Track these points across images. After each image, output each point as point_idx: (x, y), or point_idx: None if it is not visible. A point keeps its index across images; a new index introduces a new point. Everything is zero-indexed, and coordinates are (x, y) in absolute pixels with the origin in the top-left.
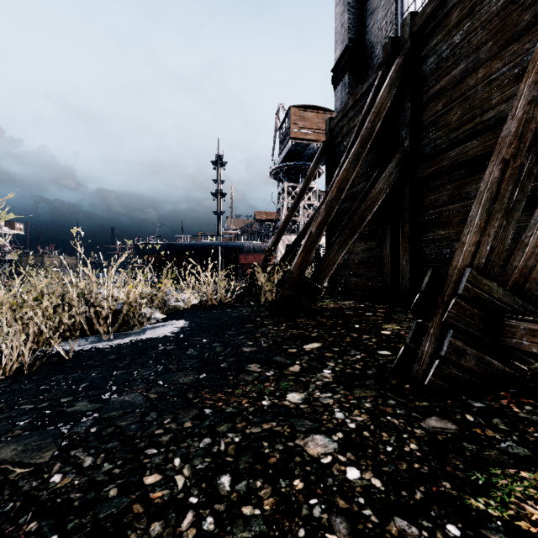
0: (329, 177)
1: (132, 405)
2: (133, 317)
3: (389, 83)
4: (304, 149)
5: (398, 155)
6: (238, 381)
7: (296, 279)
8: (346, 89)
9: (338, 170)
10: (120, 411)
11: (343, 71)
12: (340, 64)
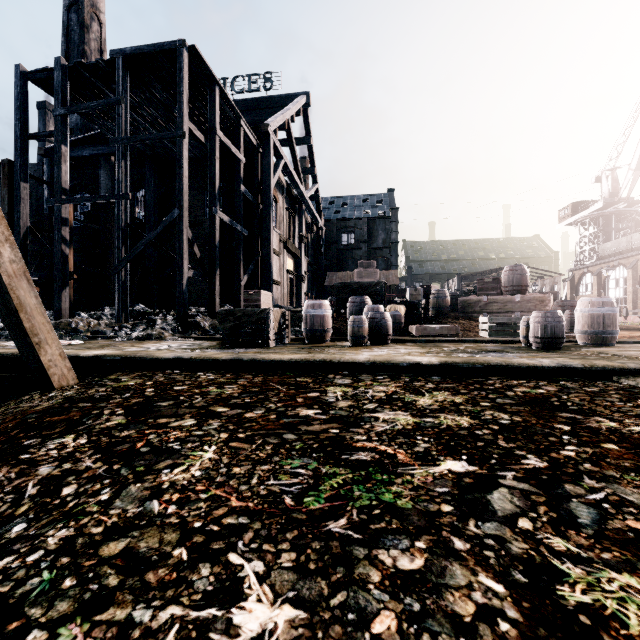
0: None
1: None
2: None
3: None
4: None
5: None
6: None
7: None
8: None
9: None
10: None
11: None
12: None
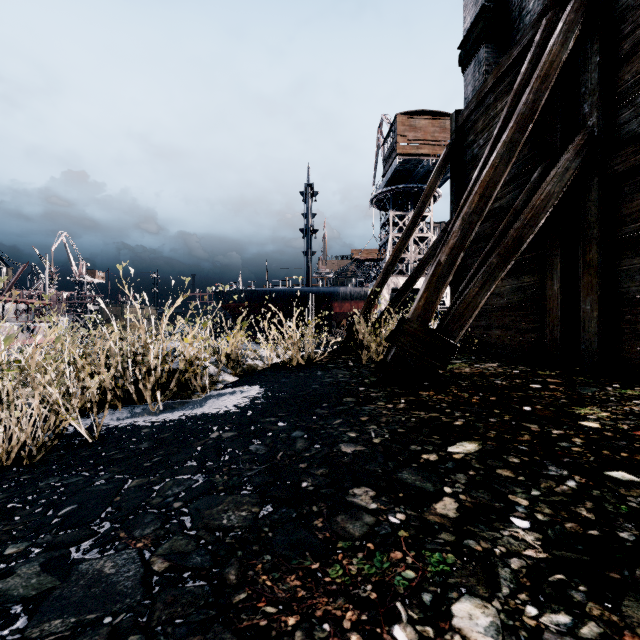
0: (456, 192)
1: (105, 596)
2: (193, 380)
3: (563, 30)
4: (415, 167)
5: (578, 140)
6: (332, 535)
7: (416, 331)
8: (482, 67)
9: (477, 171)
10: (72, 617)
11: (476, 43)
12: (471, 34)
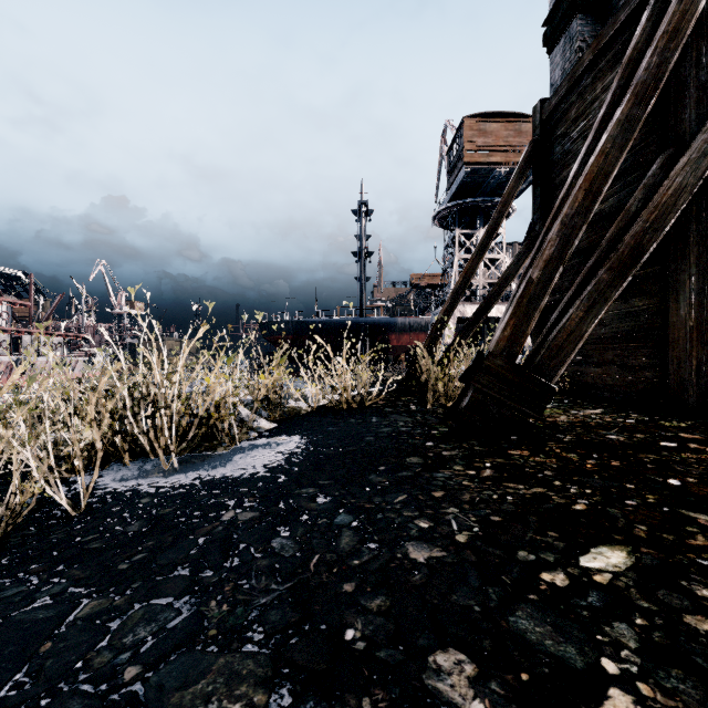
0: (541, 199)
1: None
2: (220, 428)
3: None
4: (485, 177)
5: None
6: None
7: (501, 369)
8: (574, 44)
9: (578, 163)
10: None
11: (567, 15)
12: (560, 5)
